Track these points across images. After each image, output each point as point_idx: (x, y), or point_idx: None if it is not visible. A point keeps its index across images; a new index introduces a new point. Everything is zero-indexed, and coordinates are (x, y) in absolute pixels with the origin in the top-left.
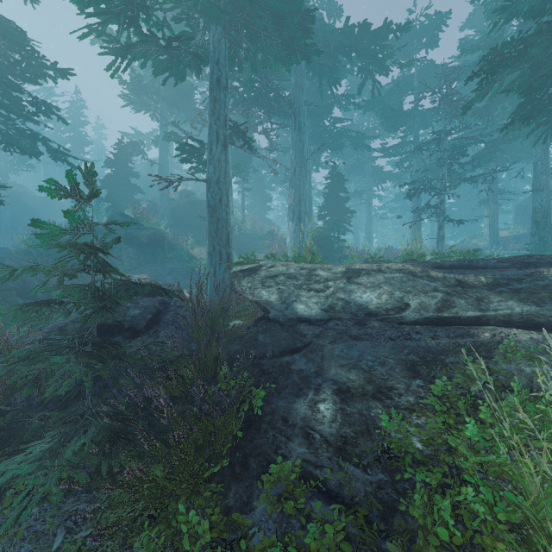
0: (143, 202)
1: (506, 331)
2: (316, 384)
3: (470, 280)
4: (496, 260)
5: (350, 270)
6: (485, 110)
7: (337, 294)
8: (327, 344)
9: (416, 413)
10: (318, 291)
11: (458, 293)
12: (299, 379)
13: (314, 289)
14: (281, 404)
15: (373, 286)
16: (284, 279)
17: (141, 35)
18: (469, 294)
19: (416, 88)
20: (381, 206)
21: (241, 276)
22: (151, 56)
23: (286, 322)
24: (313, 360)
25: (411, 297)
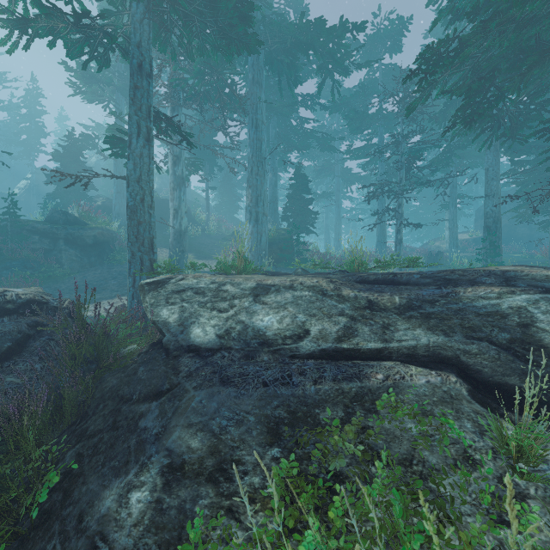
0: (100, 199)
1: (403, 371)
2: (148, 455)
3: (383, 301)
4: (419, 275)
5: (260, 286)
6: (441, 115)
7: (239, 315)
8: (191, 389)
9: (254, 505)
10: (221, 311)
11: (364, 318)
12: (136, 443)
13: (217, 308)
14: (93, 487)
15: (278, 307)
16: (191, 294)
17: (40, 7)
18: (376, 319)
19: (380, 91)
20: (352, 208)
21: (146, 290)
22: (59, 33)
23: (174, 350)
24: (164, 415)
25: (314, 323)
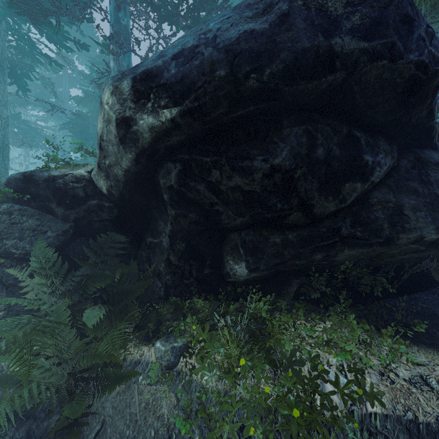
0: None
1: None
2: None
3: None
4: None
5: None
6: None
7: None
8: None
9: None
10: None
11: None
12: None
13: None
14: None
15: None
16: None
17: None
18: None
19: None
20: None
21: None
22: None
23: None
24: None
25: None
